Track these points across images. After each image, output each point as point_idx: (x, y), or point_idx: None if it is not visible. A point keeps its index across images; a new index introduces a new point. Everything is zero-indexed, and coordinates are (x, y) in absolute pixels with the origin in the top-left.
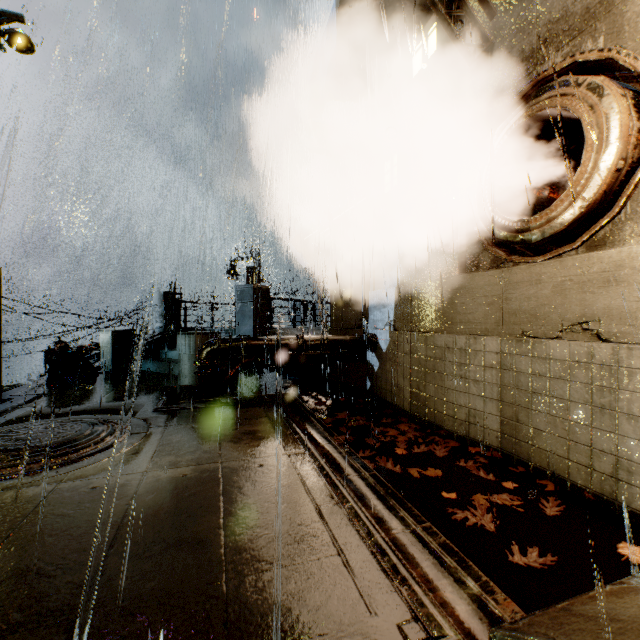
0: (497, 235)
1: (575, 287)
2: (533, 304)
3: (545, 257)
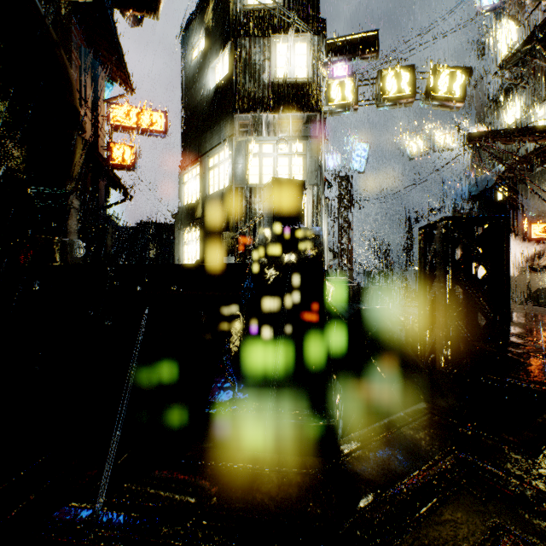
0: (526, 264)
1: (545, 282)
2: (536, 285)
3: (538, 273)
